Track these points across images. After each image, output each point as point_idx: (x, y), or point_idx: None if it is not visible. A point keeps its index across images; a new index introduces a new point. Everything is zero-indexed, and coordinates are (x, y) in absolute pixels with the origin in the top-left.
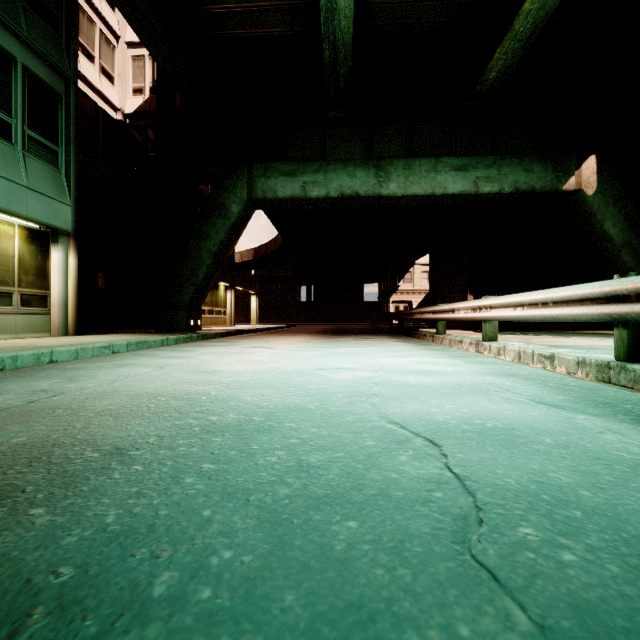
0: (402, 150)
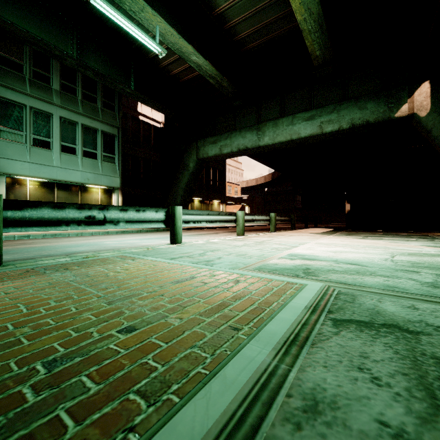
0: (278, 113)
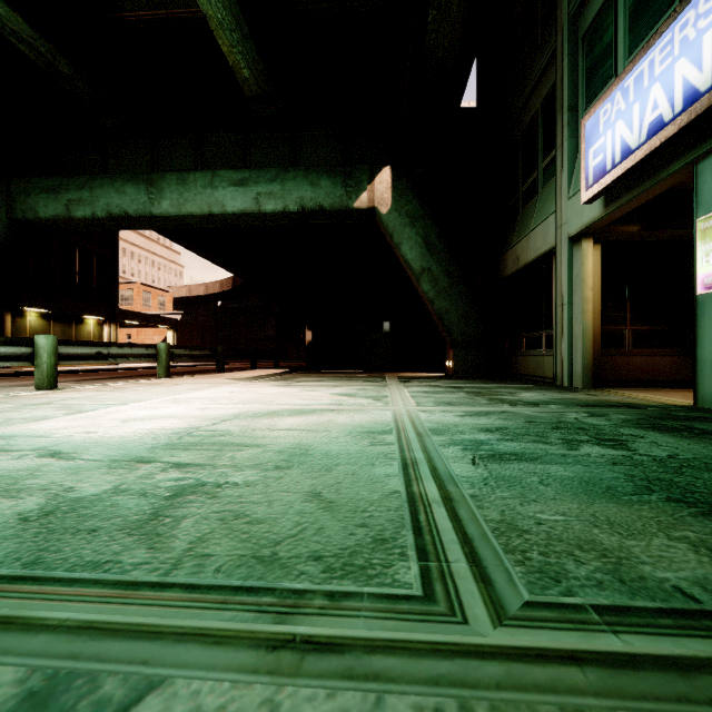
0: (191, 162)
